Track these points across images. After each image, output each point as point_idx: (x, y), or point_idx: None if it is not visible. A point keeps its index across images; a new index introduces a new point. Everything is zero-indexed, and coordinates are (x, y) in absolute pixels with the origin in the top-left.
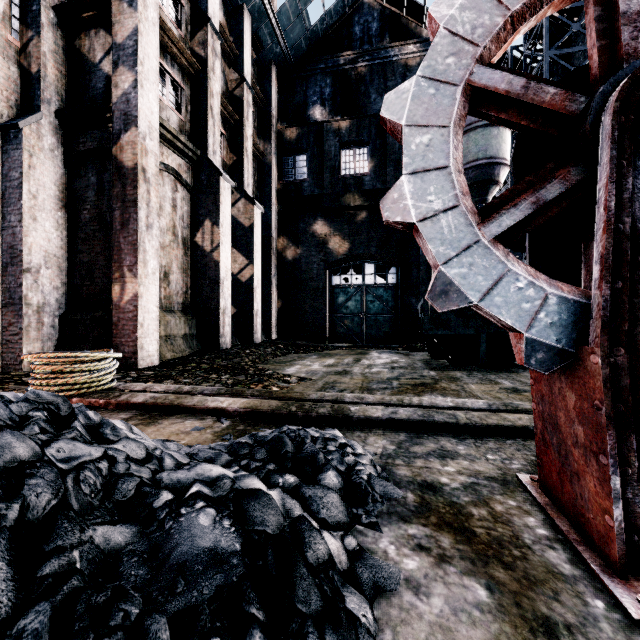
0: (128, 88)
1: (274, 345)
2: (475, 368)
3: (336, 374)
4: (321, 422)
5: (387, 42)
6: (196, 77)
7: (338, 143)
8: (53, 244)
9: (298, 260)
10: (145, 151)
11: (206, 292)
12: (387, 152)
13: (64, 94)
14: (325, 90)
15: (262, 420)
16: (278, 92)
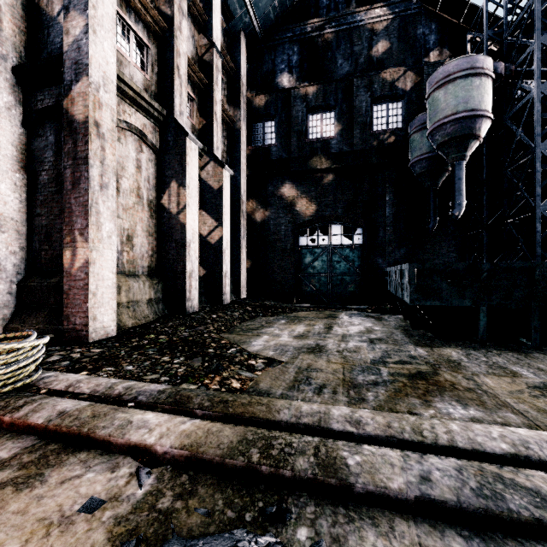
0: (79, 34)
1: (242, 307)
2: (467, 343)
3: (309, 352)
4: (300, 488)
5: (353, 8)
6: (162, 36)
7: (305, 108)
8: (10, 207)
9: (266, 222)
10: (98, 103)
11: (172, 255)
12: (353, 115)
13: (23, 51)
14: (292, 58)
15: (205, 474)
16: (247, 62)
